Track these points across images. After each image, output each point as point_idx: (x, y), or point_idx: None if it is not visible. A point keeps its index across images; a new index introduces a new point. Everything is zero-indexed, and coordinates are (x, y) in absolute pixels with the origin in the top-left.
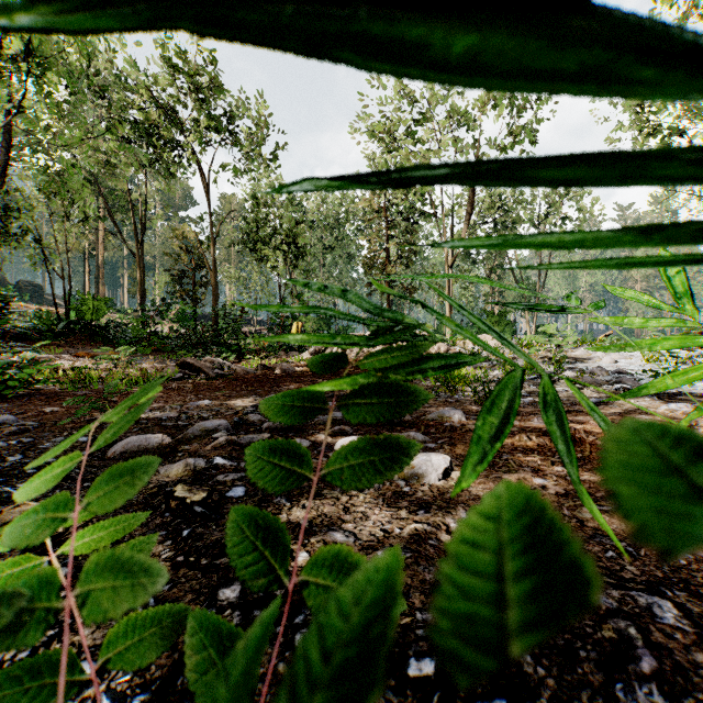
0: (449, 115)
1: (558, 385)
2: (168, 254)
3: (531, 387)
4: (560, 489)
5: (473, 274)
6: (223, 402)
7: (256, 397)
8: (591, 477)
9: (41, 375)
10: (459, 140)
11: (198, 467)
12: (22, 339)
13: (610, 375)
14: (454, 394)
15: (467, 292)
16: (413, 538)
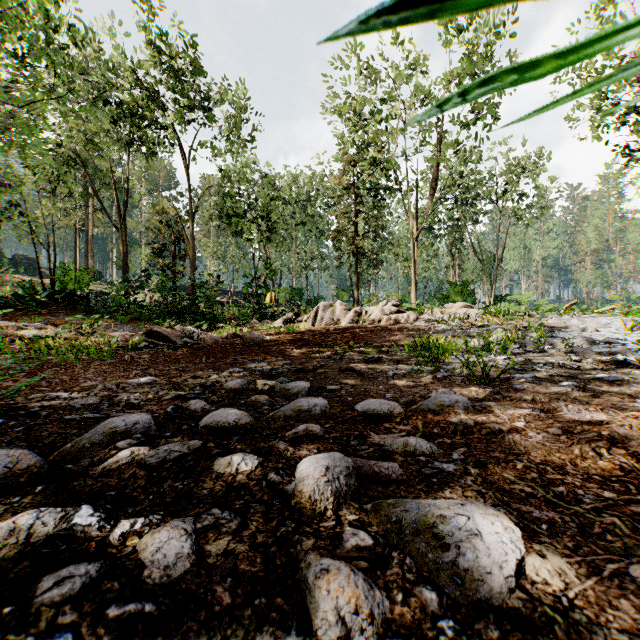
0: (415, 95)
1: (547, 356)
2: (149, 228)
3: (519, 358)
4: None
5: (436, 247)
6: (172, 379)
7: (213, 371)
8: None
9: None
10: None
11: (36, 534)
12: (5, 308)
13: (598, 344)
14: (438, 368)
15: (429, 265)
16: None
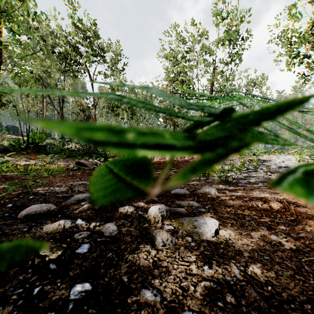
0: (202, 49)
1: (258, 173)
2: (74, 112)
3: (245, 174)
4: (292, 245)
5: None
6: None
7: None
8: (306, 234)
9: (8, 168)
10: (206, 60)
11: (66, 226)
12: (6, 151)
13: (282, 168)
14: (208, 178)
15: None
16: (205, 299)
